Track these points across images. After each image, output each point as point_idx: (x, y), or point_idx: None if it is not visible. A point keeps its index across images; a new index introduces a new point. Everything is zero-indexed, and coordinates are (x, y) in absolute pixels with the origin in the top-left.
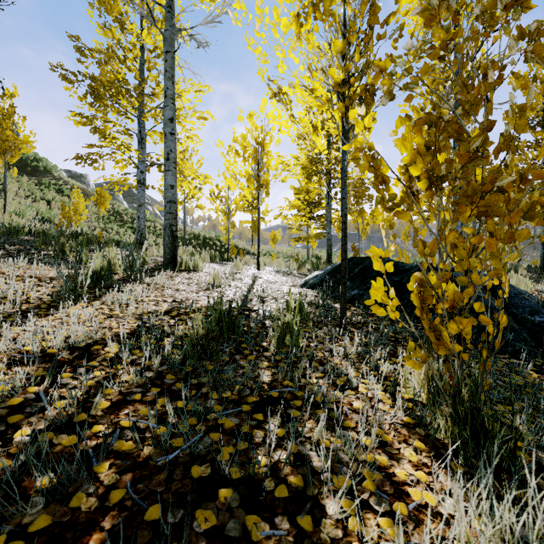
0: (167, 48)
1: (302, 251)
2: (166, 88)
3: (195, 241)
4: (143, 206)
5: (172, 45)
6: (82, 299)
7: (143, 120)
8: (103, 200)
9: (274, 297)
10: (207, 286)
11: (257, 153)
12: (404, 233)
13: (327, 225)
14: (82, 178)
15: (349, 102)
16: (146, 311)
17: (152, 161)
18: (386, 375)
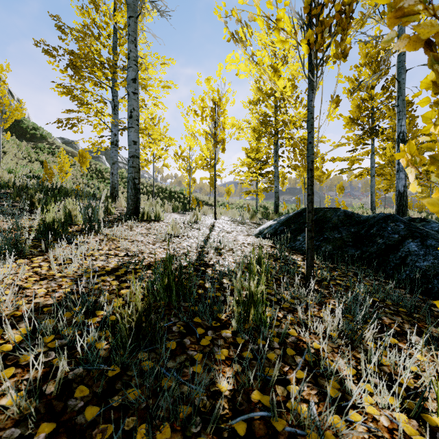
0: (130, 13)
1: (251, 202)
2: (129, 51)
3: (163, 194)
4: (116, 164)
5: (134, 11)
6: (22, 255)
7: (116, 90)
8: (84, 159)
9: (231, 249)
10: (165, 236)
11: (213, 112)
12: (338, 187)
13: (275, 180)
14: (73, 144)
15: (321, 28)
16: (90, 269)
17: (125, 126)
18: (389, 371)
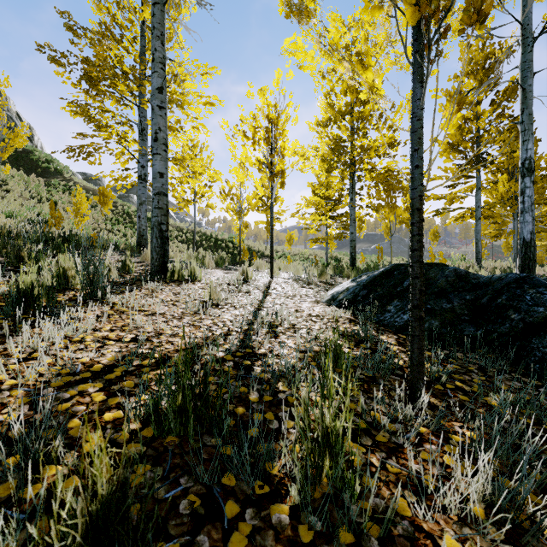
0: None
1: (320, 253)
2: (153, 50)
3: (207, 243)
4: (144, 205)
5: None
6: None
7: (144, 108)
8: (106, 199)
9: (292, 325)
10: (198, 306)
11: (269, 133)
12: (432, 233)
13: (351, 224)
14: (98, 180)
15: None
16: (67, 369)
17: None
18: None
